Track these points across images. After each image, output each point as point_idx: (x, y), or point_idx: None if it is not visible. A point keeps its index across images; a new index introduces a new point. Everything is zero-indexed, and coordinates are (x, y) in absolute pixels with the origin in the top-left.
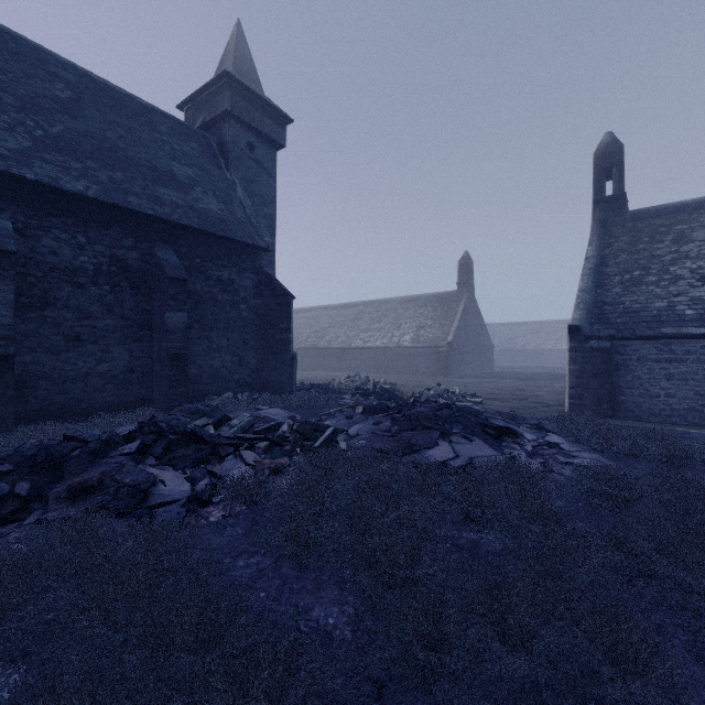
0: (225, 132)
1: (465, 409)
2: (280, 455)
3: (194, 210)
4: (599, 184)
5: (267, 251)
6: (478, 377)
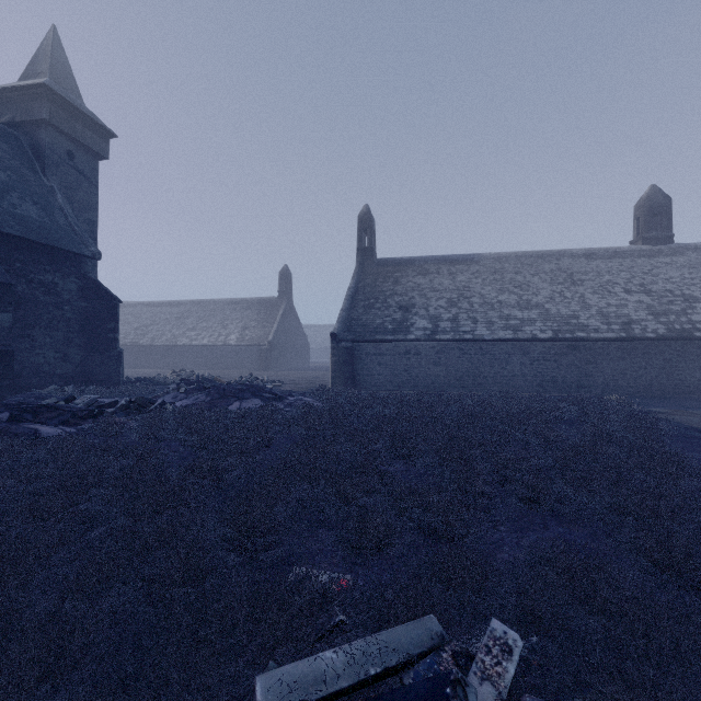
0: (41, 138)
1: (257, 385)
2: (124, 416)
3: (14, 218)
4: (360, 238)
5: (92, 259)
6: (293, 370)
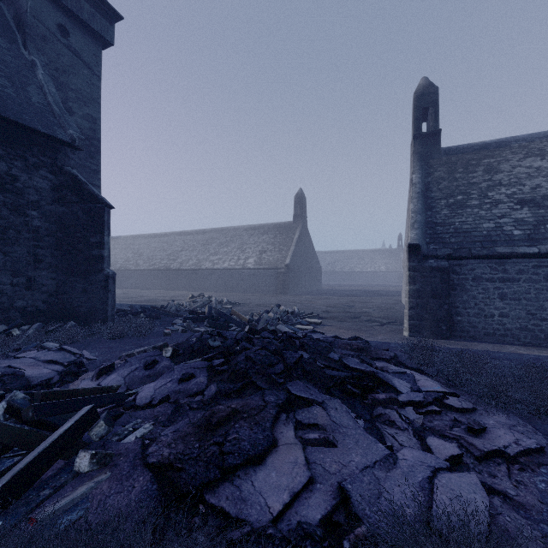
0: (22, 1)
1: (312, 346)
2: None
3: None
4: (418, 121)
5: (74, 148)
6: (311, 294)
